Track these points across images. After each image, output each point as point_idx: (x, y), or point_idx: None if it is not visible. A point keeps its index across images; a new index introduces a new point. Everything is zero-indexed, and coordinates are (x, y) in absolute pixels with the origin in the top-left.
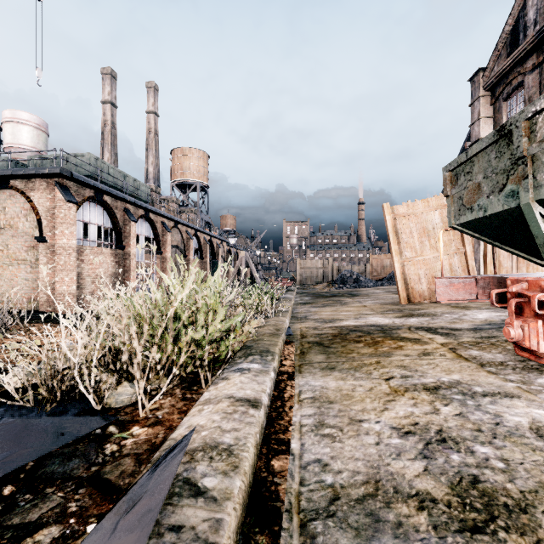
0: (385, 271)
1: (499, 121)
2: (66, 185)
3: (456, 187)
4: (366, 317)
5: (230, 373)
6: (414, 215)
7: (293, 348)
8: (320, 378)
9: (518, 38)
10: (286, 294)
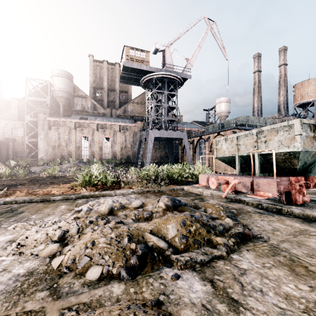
0: None
1: None
2: (235, 131)
3: None
4: None
5: None
6: None
7: None
8: None
9: None
10: None
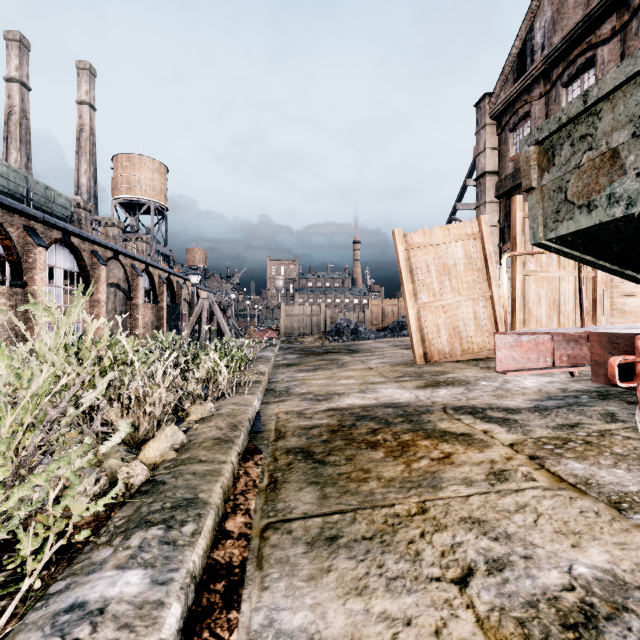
0: (387, 319)
1: (505, 154)
2: None
3: (554, 169)
4: (376, 388)
5: (33, 639)
6: (432, 246)
7: (257, 471)
8: (304, 590)
9: (525, 63)
10: (264, 351)
